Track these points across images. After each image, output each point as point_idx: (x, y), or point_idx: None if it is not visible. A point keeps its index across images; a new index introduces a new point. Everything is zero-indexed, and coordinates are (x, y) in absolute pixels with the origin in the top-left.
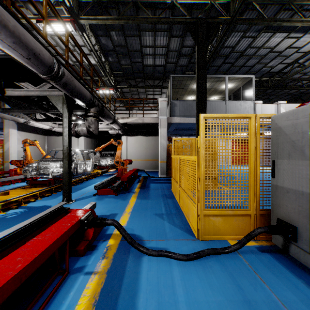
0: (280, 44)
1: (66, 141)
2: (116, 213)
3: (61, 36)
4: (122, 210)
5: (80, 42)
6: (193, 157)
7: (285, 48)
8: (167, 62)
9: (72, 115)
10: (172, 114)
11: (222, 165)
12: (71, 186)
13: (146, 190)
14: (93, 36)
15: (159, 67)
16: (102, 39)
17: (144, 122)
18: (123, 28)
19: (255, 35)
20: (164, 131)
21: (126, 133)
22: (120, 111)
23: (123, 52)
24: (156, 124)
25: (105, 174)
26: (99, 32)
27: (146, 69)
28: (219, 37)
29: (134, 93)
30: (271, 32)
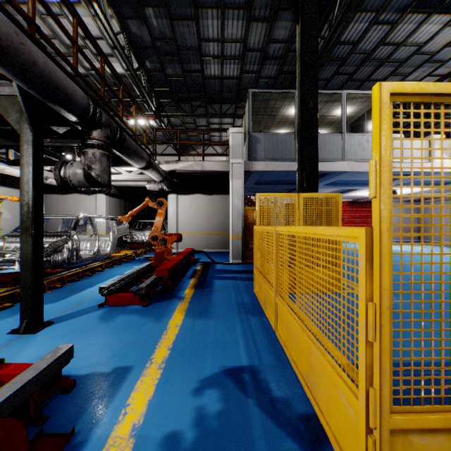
0: (435, 38)
1: (28, 195)
2: (128, 367)
3: (59, 17)
4: (146, 356)
5: (93, 30)
6: (343, 231)
7: (441, 45)
8: (244, 71)
9: (75, 153)
10: (252, 156)
11: (450, 258)
12: (68, 283)
13: (205, 293)
14: (114, 18)
15: (229, 80)
16: (131, 25)
17: (204, 169)
18: (167, 3)
19: (394, 20)
20: (238, 185)
21: (175, 190)
22: (168, 157)
23: (169, 50)
24: (225, 173)
25: (139, 258)
26: (125, 11)
27: (208, 84)
28: (335, 19)
29: (190, 128)
30: (424, 14)
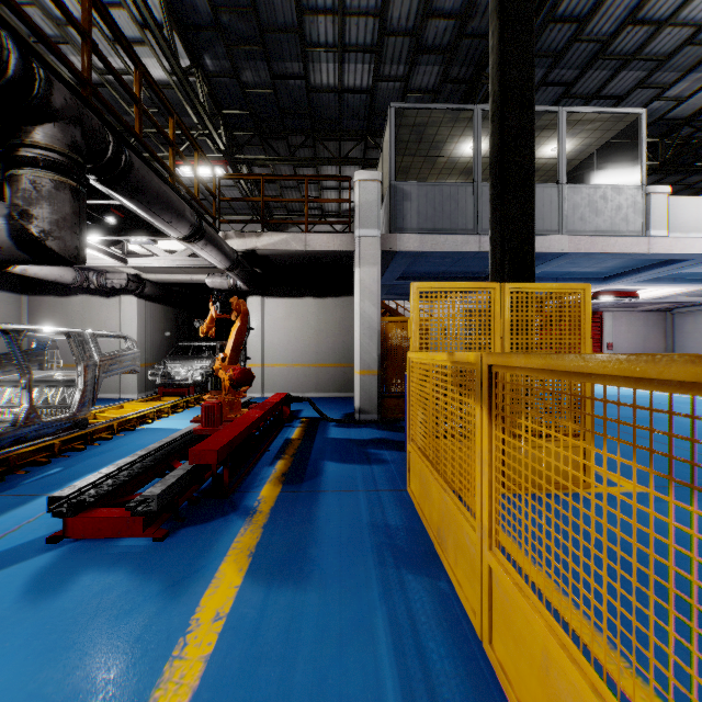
0: None
1: None
2: None
3: None
4: None
5: None
6: None
7: None
8: (380, 77)
9: None
10: (395, 225)
11: None
12: (24, 469)
13: (303, 496)
14: None
15: (354, 95)
16: None
17: (308, 248)
18: None
19: None
20: (372, 276)
21: (258, 288)
22: None
23: (246, 34)
24: (347, 258)
25: (193, 410)
26: None
27: (318, 103)
28: None
29: (289, 186)
30: None
